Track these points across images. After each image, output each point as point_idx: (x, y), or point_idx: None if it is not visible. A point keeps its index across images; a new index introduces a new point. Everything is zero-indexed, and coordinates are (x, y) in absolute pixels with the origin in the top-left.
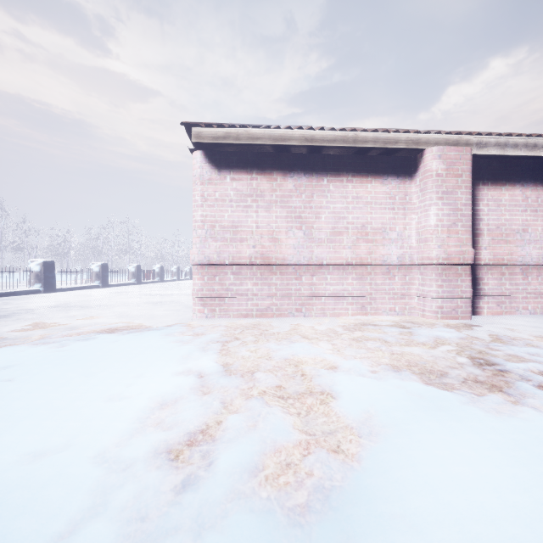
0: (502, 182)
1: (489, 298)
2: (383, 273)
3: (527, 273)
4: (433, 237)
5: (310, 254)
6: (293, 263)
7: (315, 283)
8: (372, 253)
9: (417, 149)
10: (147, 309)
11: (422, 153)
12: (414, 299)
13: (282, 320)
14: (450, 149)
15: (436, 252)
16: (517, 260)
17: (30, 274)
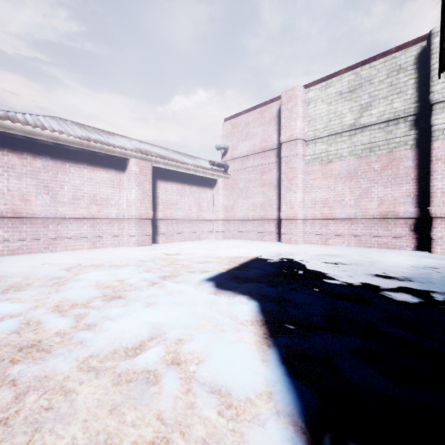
0: (168, 180)
1: (163, 235)
2: (107, 223)
3: (178, 223)
4: (133, 205)
5: (56, 211)
6: (42, 217)
7: (60, 230)
8: (100, 212)
9: (125, 158)
10: None
11: (128, 160)
12: (125, 237)
13: (32, 255)
14: (142, 162)
15: (135, 212)
16: (174, 217)
17: None
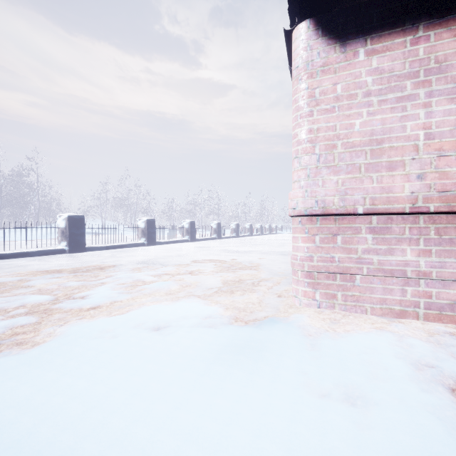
0: None
1: None
2: None
3: None
4: None
5: None
6: None
7: None
8: None
9: None
10: (224, 273)
11: None
12: None
13: None
14: None
15: None
16: None
17: (138, 230)
